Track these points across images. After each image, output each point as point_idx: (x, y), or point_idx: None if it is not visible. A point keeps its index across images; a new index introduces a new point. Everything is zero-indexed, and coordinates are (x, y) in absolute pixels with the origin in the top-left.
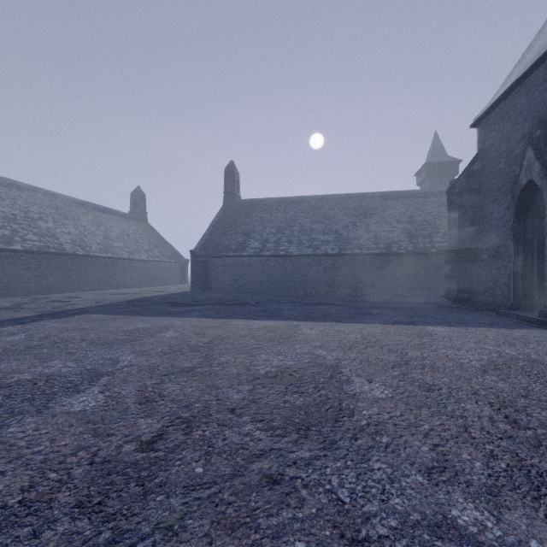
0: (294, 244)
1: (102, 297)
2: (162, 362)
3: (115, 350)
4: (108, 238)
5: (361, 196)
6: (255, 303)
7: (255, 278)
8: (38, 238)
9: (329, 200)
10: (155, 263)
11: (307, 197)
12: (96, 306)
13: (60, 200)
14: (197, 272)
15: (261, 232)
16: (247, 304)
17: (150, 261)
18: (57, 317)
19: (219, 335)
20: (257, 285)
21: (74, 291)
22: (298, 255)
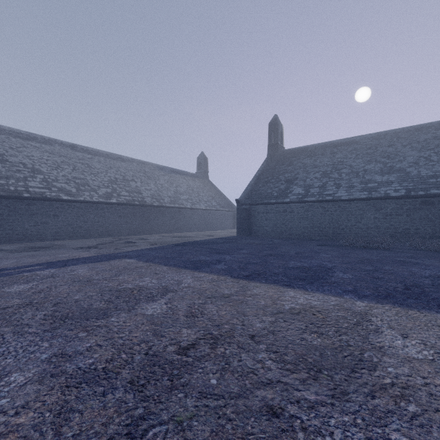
0: (343, 187)
1: (161, 240)
2: (26, 435)
3: (42, 343)
4: (177, 193)
5: (436, 125)
6: (294, 255)
7: (298, 224)
8: (128, 194)
9: (387, 136)
10: (212, 211)
11: (357, 137)
12: (145, 249)
13: (148, 166)
14: (241, 218)
15: (304, 178)
16: (284, 256)
17: (208, 209)
18: (99, 260)
19: (218, 324)
20: (300, 232)
21: (151, 233)
22: (348, 199)
